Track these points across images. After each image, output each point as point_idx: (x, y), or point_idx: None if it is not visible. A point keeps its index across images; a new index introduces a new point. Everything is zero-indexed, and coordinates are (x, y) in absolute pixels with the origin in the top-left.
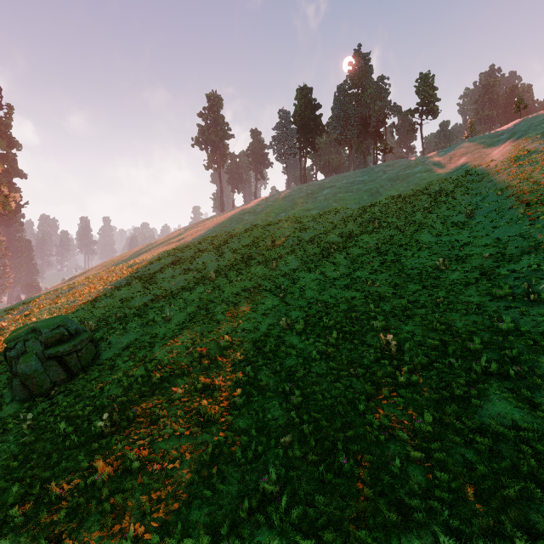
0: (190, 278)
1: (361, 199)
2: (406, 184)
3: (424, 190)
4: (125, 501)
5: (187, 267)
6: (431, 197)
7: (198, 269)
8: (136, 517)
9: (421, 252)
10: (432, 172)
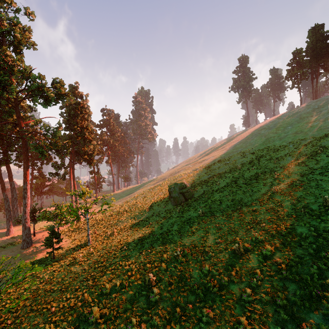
0: (228, 167)
1: None
2: None
3: None
4: (208, 230)
5: (226, 162)
6: None
7: (232, 163)
8: (212, 234)
9: None
10: None
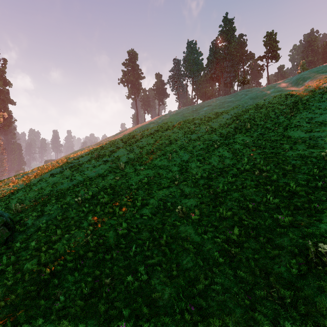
0: (107, 167)
1: (232, 111)
2: (265, 100)
3: (281, 102)
4: None
5: (106, 159)
6: (289, 106)
7: (113, 161)
8: None
9: (297, 145)
10: (283, 91)
